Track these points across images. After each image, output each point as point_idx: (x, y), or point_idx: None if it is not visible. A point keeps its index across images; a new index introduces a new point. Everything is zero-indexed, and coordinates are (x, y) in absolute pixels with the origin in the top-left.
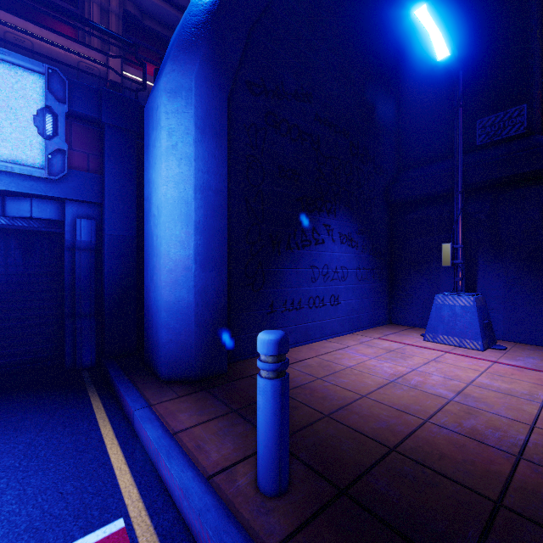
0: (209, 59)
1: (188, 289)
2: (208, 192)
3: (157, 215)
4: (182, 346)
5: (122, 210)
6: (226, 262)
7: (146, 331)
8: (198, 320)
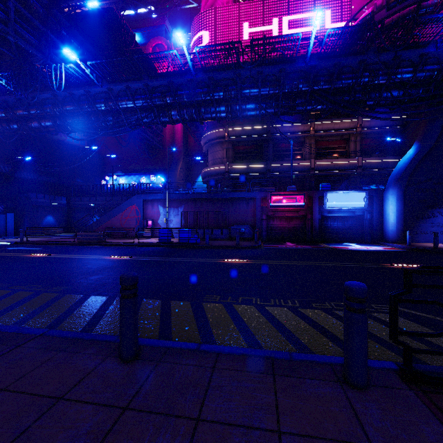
0: (399, 187)
1: (395, 227)
2: (399, 210)
3: (387, 214)
4: (393, 237)
5: (376, 212)
6: (403, 223)
7: (384, 235)
8: (396, 233)
